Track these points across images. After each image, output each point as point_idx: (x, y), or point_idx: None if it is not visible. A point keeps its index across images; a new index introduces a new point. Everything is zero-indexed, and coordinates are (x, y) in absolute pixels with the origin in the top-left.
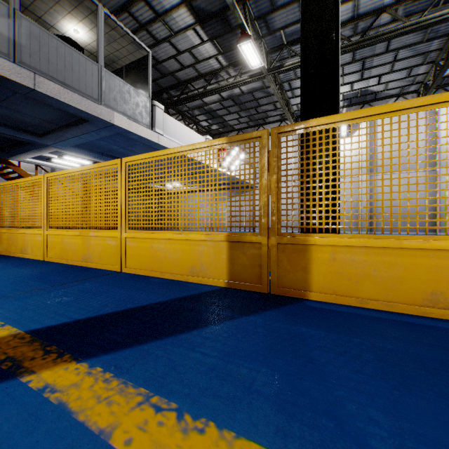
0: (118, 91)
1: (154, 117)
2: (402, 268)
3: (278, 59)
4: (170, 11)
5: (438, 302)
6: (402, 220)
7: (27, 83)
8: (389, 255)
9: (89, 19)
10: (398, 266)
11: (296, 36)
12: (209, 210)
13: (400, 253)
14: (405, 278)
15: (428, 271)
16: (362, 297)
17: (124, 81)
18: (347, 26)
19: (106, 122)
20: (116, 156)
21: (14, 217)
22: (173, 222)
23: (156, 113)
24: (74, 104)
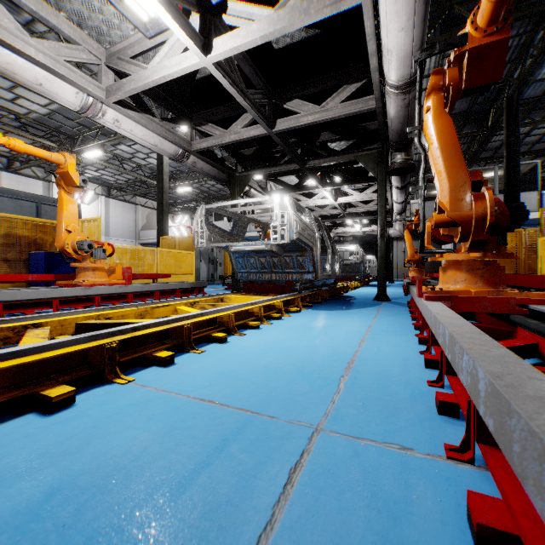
0: None
1: (541, 202)
2: None
3: None
4: None
5: None
6: None
7: None
8: None
9: (493, 170)
10: None
11: None
12: None
13: None
14: None
15: None
16: None
17: None
18: None
19: None
20: (534, 223)
21: None
22: None
23: (543, 198)
24: None
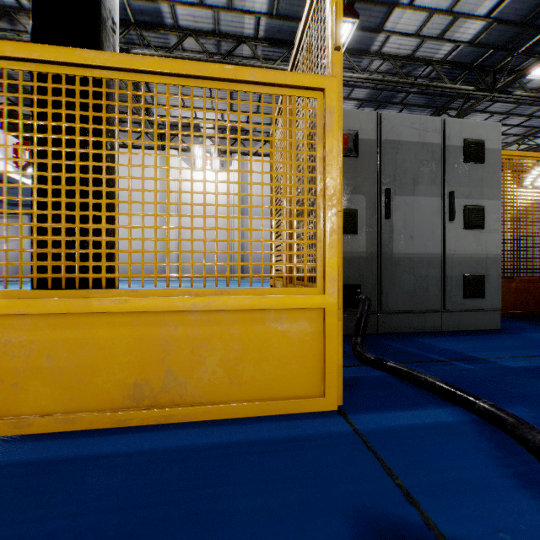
0: None
1: None
2: (94, 348)
3: (126, 41)
4: None
5: (145, 397)
6: (95, 263)
7: None
8: (74, 326)
9: None
10: (87, 346)
11: (147, 19)
12: None
13: (92, 322)
14: (99, 366)
15: (131, 349)
16: (26, 414)
17: None
18: (209, 38)
19: None
20: None
21: None
22: None
23: None
24: None
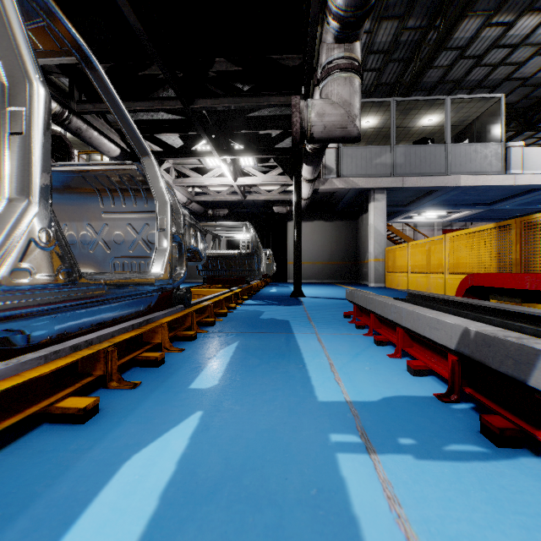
0: (464, 155)
1: (507, 159)
2: None
3: None
4: (531, 33)
5: None
6: None
7: (398, 185)
8: None
9: (439, 108)
10: None
11: None
12: (487, 263)
13: None
14: None
15: None
16: None
17: (470, 143)
18: None
19: (452, 187)
20: (470, 202)
21: (393, 267)
22: (470, 269)
23: (510, 154)
24: (427, 184)
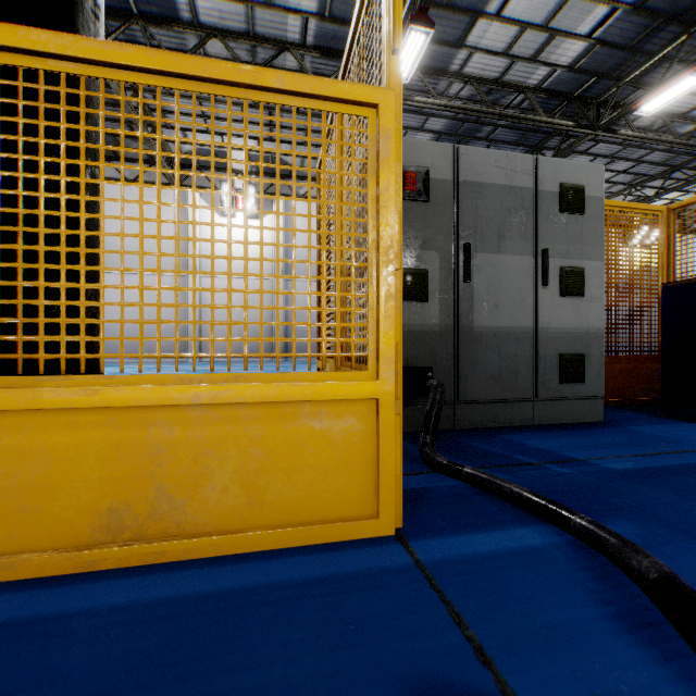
0: None
1: None
2: (48, 460)
3: (126, 39)
4: None
5: (124, 527)
6: (49, 338)
7: None
8: (17, 429)
9: None
10: (38, 457)
11: (156, 11)
12: None
13: (45, 422)
14: (56, 485)
15: (105, 460)
16: None
17: None
18: (241, 42)
19: None
20: None
21: None
22: None
23: None
24: None
